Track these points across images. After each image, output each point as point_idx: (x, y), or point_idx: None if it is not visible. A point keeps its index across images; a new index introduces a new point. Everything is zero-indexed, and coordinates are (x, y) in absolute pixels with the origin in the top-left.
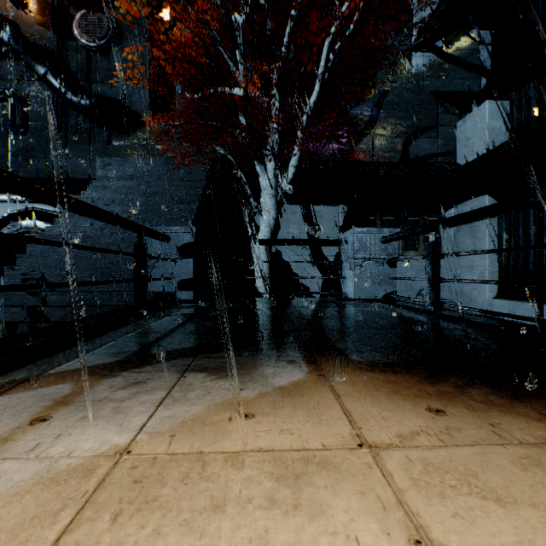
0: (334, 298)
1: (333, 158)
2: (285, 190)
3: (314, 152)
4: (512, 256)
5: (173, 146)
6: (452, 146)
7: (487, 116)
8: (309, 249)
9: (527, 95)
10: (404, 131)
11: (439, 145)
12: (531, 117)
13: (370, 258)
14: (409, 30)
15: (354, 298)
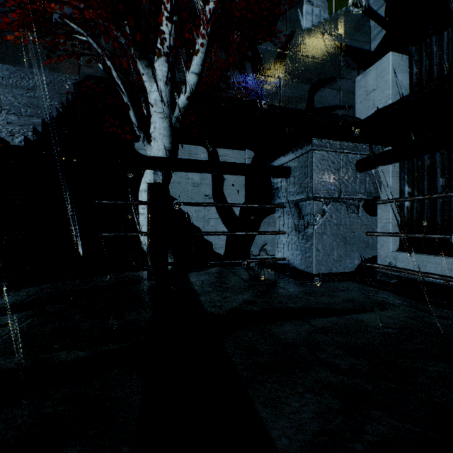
0: (271, 269)
1: (239, 96)
2: (183, 109)
3: (218, 86)
4: (416, 209)
5: (40, 65)
6: (352, 100)
7: (391, 67)
8: (212, 198)
9: (429, 48)
10: (310, 78)
11: (341, 97)
12: (432, 70)
13: (340, 196)
14: (301, 2)
15: (312, 271)
